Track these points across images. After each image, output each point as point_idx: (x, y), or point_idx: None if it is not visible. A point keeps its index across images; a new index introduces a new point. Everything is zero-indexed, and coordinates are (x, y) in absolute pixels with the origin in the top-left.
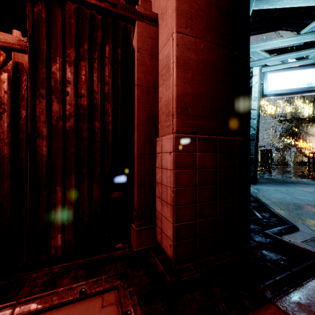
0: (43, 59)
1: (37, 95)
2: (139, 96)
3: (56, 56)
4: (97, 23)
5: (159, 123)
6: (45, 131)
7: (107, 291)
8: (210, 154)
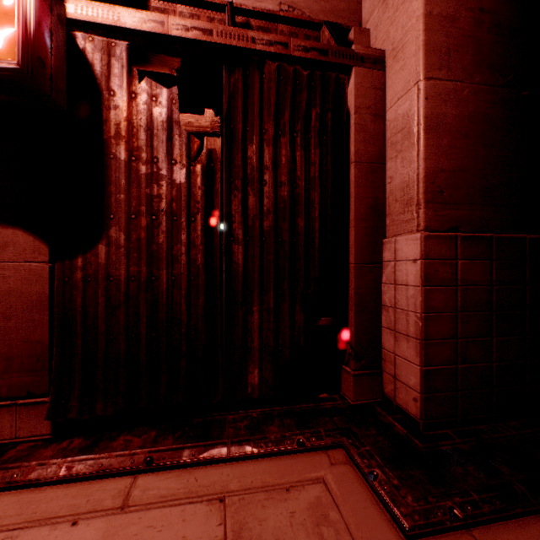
0: (238, 141)
1: (232, 188)
2: (357, 177)
3: (252, 135)
4: (302, 82)
5: (386, 216)
6: (241, 234)
7: (331, 448)
8: (481, 263)
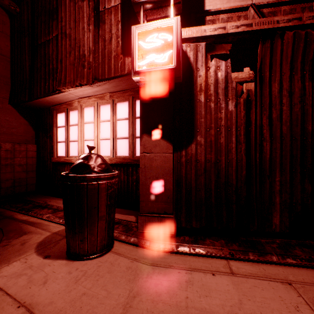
0: (266, 83)
1: (262, 110)
2: None
3: (274, 78)
4: (311, 39)
5: None
6: (267, 136)
7: None
8: None
